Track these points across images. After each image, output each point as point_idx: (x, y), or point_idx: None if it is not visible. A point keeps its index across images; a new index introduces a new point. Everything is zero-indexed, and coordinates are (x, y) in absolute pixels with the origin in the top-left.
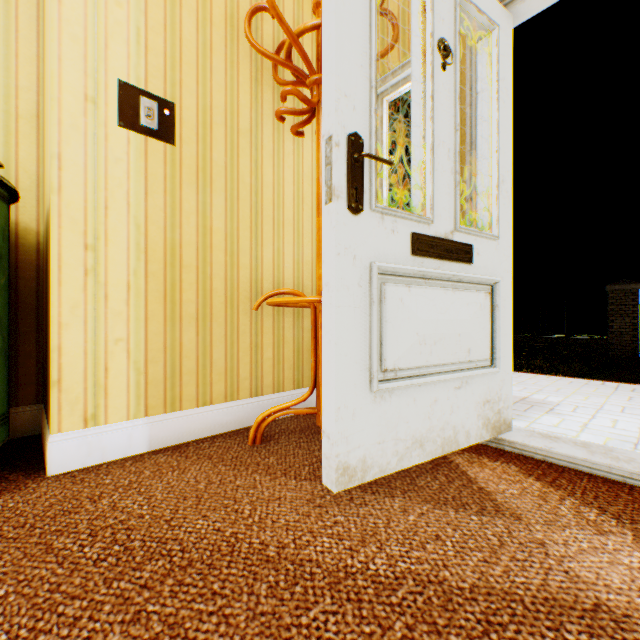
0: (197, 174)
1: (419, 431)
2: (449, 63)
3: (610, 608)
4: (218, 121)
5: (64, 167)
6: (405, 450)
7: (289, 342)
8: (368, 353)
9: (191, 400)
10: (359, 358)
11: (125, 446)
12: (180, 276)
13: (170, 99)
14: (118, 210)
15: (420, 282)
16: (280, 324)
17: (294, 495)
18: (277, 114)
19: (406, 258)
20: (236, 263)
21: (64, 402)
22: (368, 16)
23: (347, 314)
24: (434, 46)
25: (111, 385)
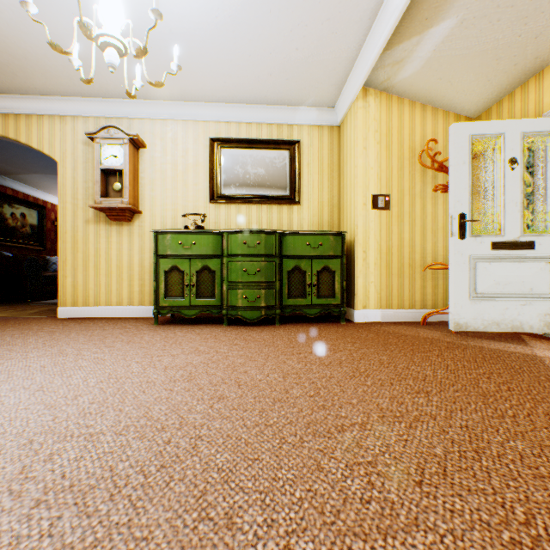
0: (397, 218)
1: (496, 319)
2: (516, 165)
3: (536, 355)
4: (405, 194)
5: (357, 228)
6: (487, 324)
7: (440, 286)
8: (468, 287)
9: (395, 306)
10: (463, 288)
11: (373, 318)
12: (391, 258)
13: (387, 193)
14: (371, 238)
15: (497, 260)
16: (435, 277)
17: (438, 333)
18: (433, 191)
19: (488, 252)
20: (413, 251)
21: (357, 300)
22: (468, 170)
23: (458, 273)
24: (505, 163)
25: (369, 297)
